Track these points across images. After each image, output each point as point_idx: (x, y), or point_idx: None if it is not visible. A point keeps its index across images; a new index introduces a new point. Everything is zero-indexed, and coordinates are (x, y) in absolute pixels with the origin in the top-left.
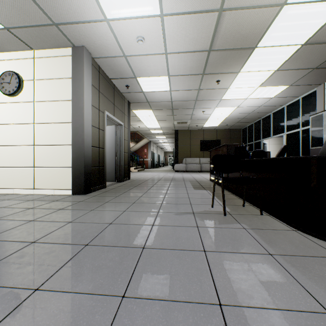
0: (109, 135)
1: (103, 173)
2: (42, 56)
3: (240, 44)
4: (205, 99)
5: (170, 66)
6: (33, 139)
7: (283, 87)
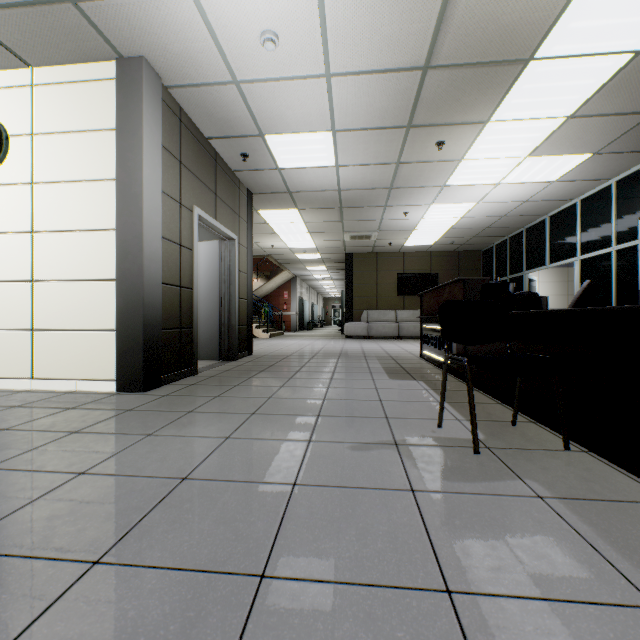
0: (207, 261)
1: (189, 343)
2: (49, 82)
3: (495, 51)
4: (410, 184)
5: (338, 108)
6: (31, 268)
7: (580, 158)
